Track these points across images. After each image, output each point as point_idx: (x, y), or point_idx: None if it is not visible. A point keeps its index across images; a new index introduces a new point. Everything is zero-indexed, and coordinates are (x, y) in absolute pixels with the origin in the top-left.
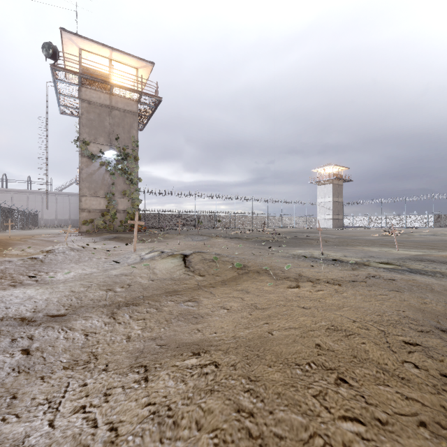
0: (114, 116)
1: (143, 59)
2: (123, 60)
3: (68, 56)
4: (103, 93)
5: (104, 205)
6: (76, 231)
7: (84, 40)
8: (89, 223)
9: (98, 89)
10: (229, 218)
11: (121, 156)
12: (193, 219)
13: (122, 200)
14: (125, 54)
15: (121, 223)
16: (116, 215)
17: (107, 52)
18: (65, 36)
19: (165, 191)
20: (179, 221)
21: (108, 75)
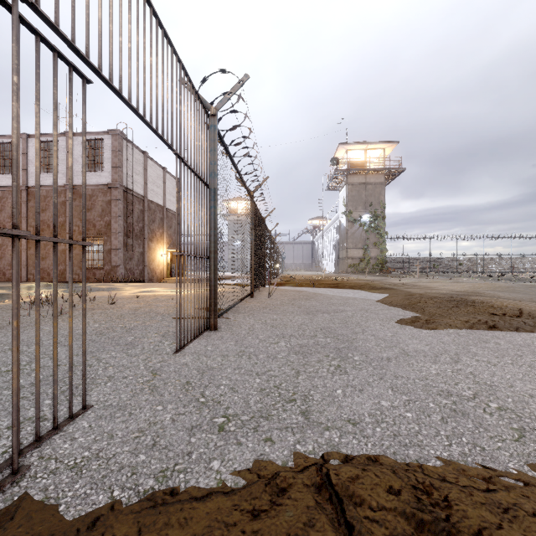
0: (368, 189)
1: (390, 142)
2: (374, 147)
3: (337, 155)
4: (360, 175)
5: (361, 254)
6: (344, 272)
7: (351, 145)
8: (352, 266)
9: (357, 173)
10: (475, 260)
11: (372, 218)
12: (424, 263)
13: (373, 250)
14: (377, 144)
15: (373, 267)
16: (369, 261)
17: (365, 146)
18: (340, 147)
19: (396, 236)
20: (427, 265)
21: (364, 161)
